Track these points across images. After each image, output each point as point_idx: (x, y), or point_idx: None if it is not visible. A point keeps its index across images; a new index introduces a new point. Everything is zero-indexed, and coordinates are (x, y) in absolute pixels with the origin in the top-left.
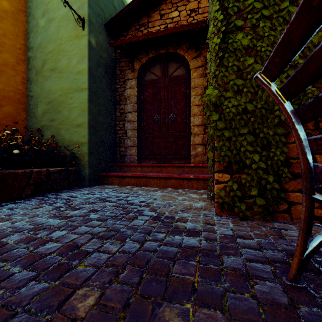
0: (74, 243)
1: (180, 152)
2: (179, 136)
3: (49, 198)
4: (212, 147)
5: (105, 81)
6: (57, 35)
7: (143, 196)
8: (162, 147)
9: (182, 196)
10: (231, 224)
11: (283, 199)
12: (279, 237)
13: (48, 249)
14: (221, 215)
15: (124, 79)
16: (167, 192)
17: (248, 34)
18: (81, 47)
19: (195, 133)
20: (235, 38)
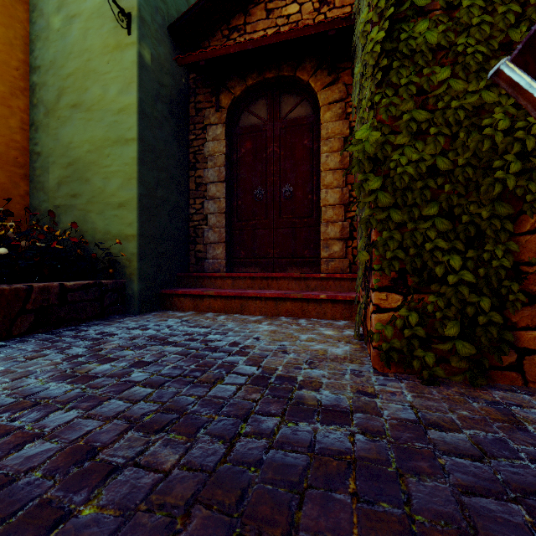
0: (86, 443)
1: (301, 253)
2: (300, 224)
3: (61, 337)
4: (366, 242)
5: (170, 128)
6: (83, 45)
7: (235, 334)
8: (269, 244)
9: (307, 333)
10: (409, 394)
11: (508, 343)
12: (514, 425)
13: (27, 460)
14: (385, 372)
15: (203, 125)
16: (279, 325)
17: (439, 22)
18: (126, 64)
19: (329, 218)
20: (412, 31)
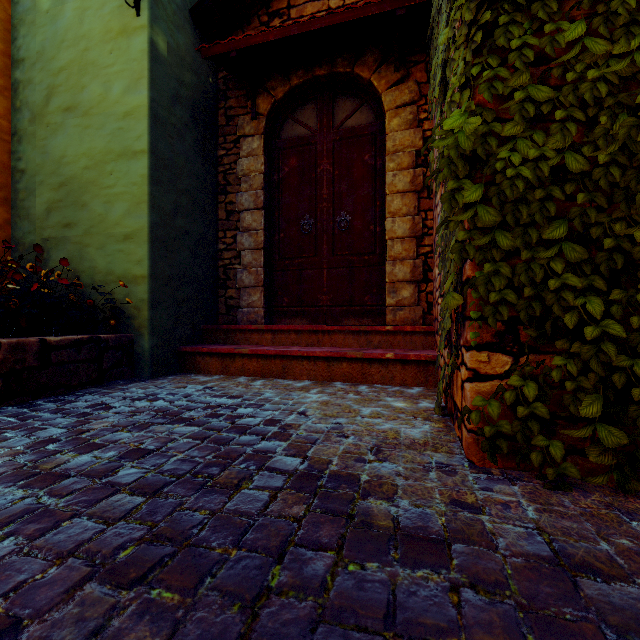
0: (7, 611)
1: (361, 300)
2: (359, 262)
3: (37, 412)
4: (458, 279)
5: (192, 139)
6: (79, 30)
7: (273, 406)
8: (320, 289)
9: (370, 405)
10: (530, 506)
11: None
12: None
13: None
14: (486, 467)
15: (235, 137)
16: (332, 393)
17: None
18: (134, 54)
19: (397, 255)
20: None
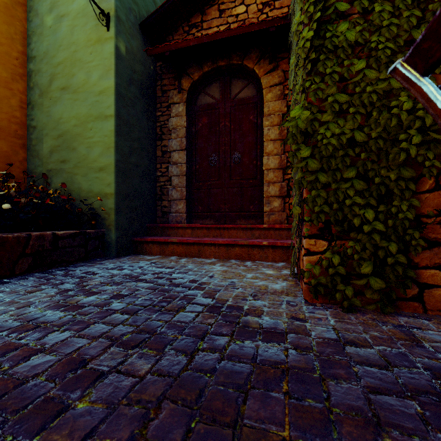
0: (78, 356)
1: (248, 208)
2: (246, 184)
3: (54, 275)
4: (299, 198)
5: (141, 106)
6: (71, 39)
7: (194, 273)
8: (222, 201)
9: (252, 272)
10: (332, 319)
11: (411, 279)
12: (414, 343)
13: (33, 368)
14: (314, 303)
15: (168, 104)
16: (229, 266)
17: (357, 24)
18: (105, 55)
19: (270, 180)
20: (335, 30)
